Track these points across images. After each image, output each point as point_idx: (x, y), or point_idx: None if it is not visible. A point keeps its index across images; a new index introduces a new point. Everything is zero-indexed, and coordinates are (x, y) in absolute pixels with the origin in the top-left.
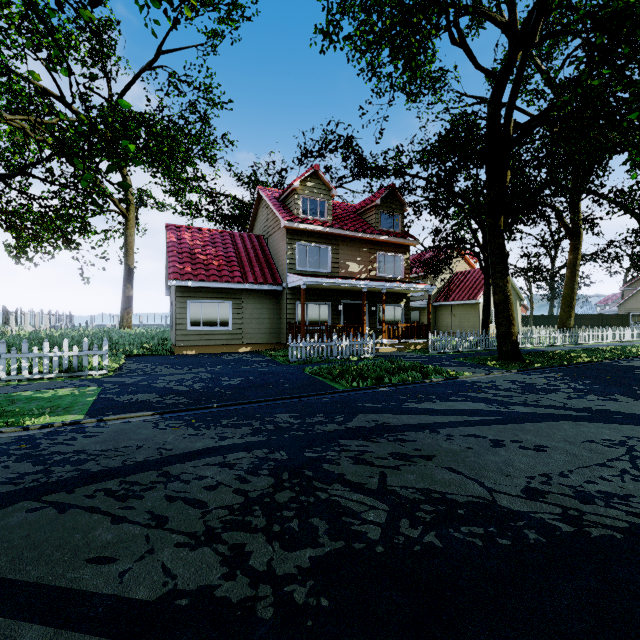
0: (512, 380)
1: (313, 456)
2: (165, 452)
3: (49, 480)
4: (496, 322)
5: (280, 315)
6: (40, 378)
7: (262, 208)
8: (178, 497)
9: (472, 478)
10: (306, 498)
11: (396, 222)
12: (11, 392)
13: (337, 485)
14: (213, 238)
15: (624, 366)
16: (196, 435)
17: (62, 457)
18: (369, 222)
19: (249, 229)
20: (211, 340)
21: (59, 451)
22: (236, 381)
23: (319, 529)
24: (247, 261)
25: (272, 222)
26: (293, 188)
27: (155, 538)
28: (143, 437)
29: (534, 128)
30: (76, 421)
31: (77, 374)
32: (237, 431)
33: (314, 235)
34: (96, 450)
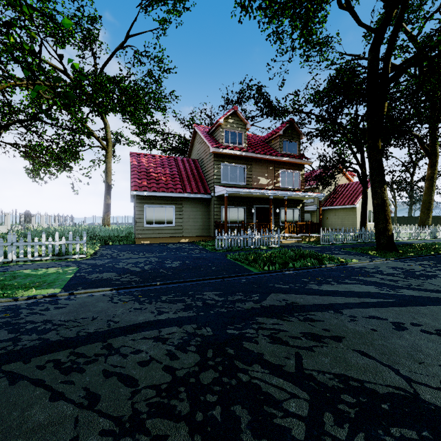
0: (393, 266)
1: (234, 333)
2: (113, 324)
3: (14, 348)
4: (375, 221)
5: (209, 216)
6: (40, 260)
7: (197, 140)
8: (114, 372)
9: (385, 364)
10: (228, 380)
11: (294, 147)
12: (16, 270)
13: (257, 366)
14: (162, 161)
15: None
16: (140, 309)
17: (32, 326)
18: (274, 148)
19: (188, 155)
20: (160, 233)
21: (32, 320)
22: (176, 264)
23: (241, 421)
24: (186, 177)
25: (204, 149)
26: (219, 124)
27: (83, 422)
28: (99, 309)
29: (408, 67)
30: (53, 294)
31: (65, 257)
32: (172, 306)
33: (234, 158)
34: (60, 320)
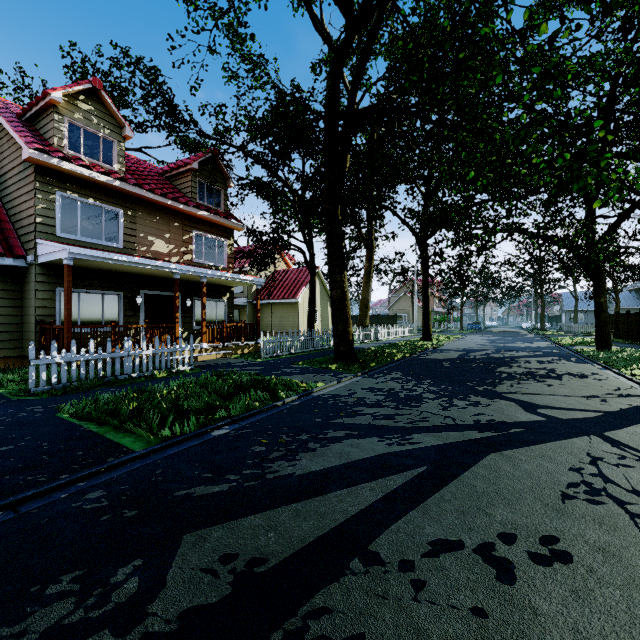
0: (369, 388)
1: None
2: None
3: None
4: (334, 320)
5: (23, 309)
6: None
7: None
8: None
9: None
10: None
11: (218, 198)
12: None
13: None
14: None
15: (431, 360)
16: None
17: None
18: (182, 190)
19: None
20: None
21: None
22: None
23: None
24: None
25: (7, 152)
26: (50, 101)
27: None
28: None
29: (374, 113)
30: None
31: None
32: None
33: (93, 187)
34: None
